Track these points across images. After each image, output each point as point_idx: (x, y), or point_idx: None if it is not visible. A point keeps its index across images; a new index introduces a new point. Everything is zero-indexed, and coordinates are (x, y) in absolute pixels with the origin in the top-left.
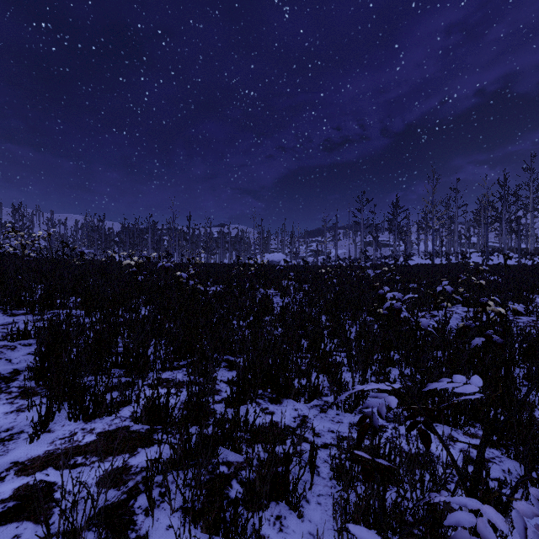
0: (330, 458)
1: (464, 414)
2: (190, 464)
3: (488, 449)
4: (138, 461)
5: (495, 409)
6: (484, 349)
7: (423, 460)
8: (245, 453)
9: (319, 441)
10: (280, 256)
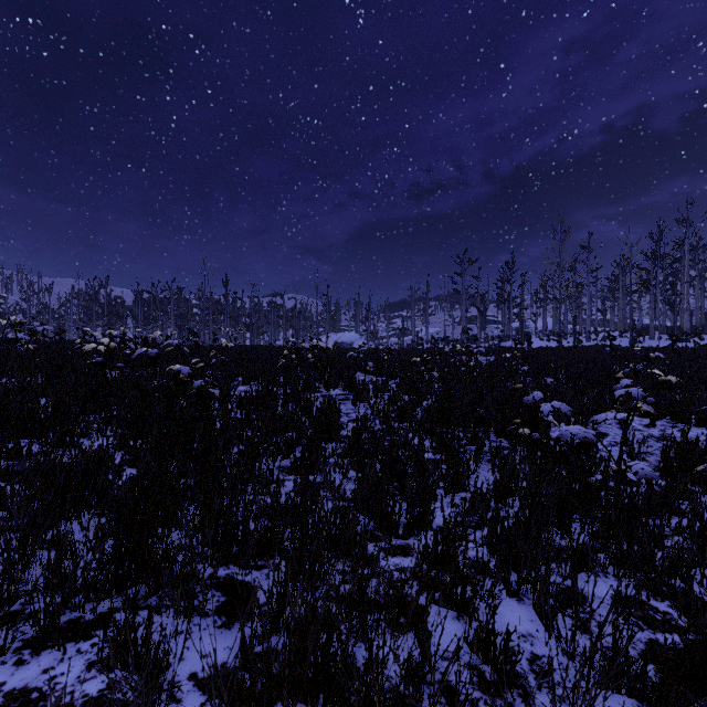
0: None
1: None
2: None
3: None
4: None
5: None
6: None
7: None
8: None
9: None
10: (352, 336)
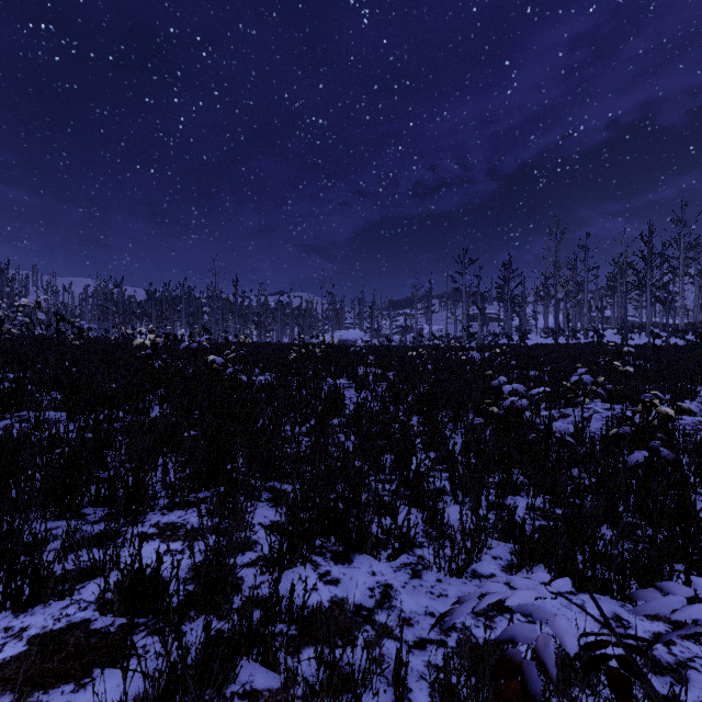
0: (430, 680)
1: (637, 581)
2: (184, 701)
3: (680, 641)
4: (88, 701)
5: (687, 574)
6: (647, 467)
7: (599, 700)
8: (284, 672)
9: (411, 635)
10: (356, 333)
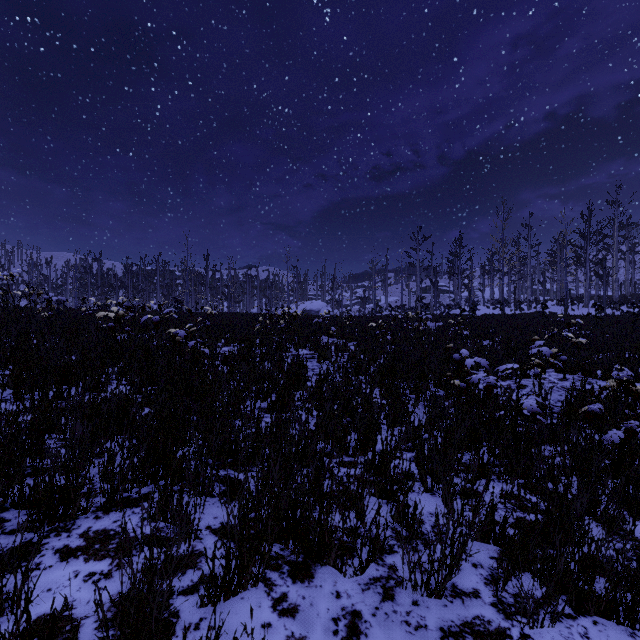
0: None
1: None
2: None
3: None
4: None
5: None
6: (623, 449)
7: None
8: None
9: None
10: (319, 304)
